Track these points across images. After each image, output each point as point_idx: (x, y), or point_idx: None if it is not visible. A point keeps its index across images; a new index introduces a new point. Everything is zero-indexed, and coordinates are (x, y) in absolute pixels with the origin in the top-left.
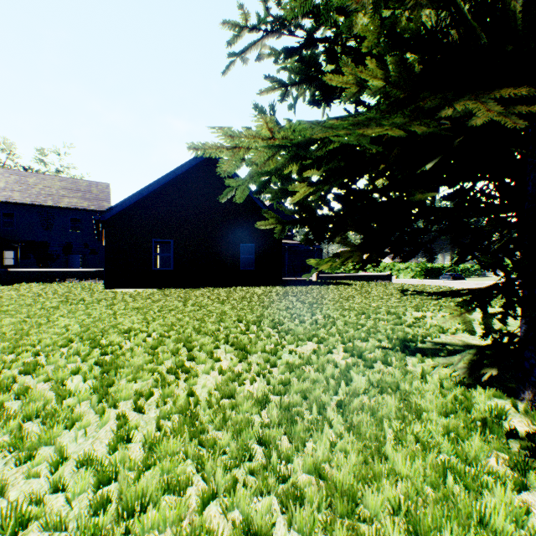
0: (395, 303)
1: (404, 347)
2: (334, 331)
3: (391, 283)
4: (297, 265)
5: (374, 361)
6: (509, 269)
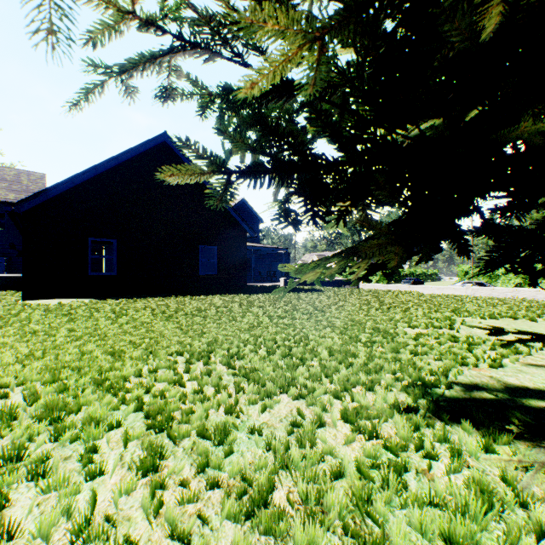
0: (380, 316)
1: (434, 404)
2: (317, 366)
3: (361, 289)
4: (264, 270)
5: (403, 447)
6: (463, 273)
